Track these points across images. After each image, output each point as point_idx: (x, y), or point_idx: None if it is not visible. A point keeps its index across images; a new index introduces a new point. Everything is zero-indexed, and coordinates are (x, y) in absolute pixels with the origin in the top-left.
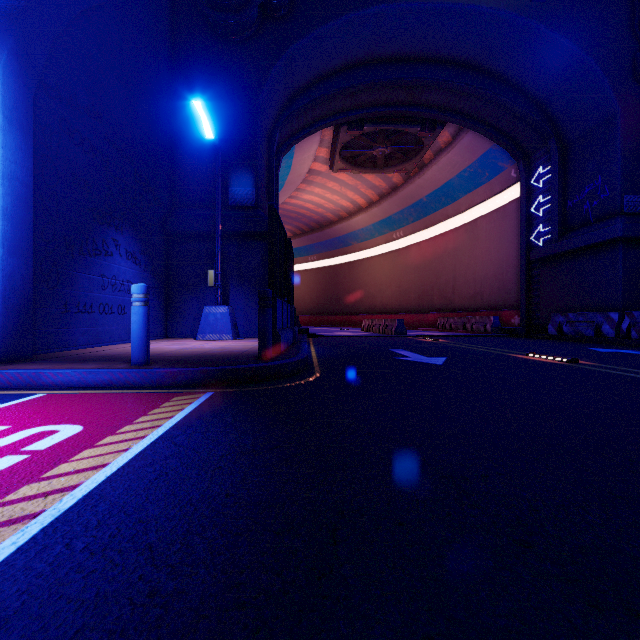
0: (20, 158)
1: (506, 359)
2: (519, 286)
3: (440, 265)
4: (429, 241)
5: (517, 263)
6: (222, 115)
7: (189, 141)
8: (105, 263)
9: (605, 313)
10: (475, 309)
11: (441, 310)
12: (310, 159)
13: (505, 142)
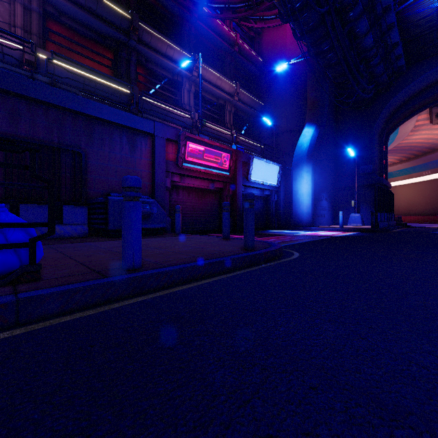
0: (312, 185)
1: None
2: None
3: None
4: None
5: None
6: (356, 139)
7: (342, 152)
8: (321, 203)
9: None
10: None
11: None
12: (412, 124)
13: None
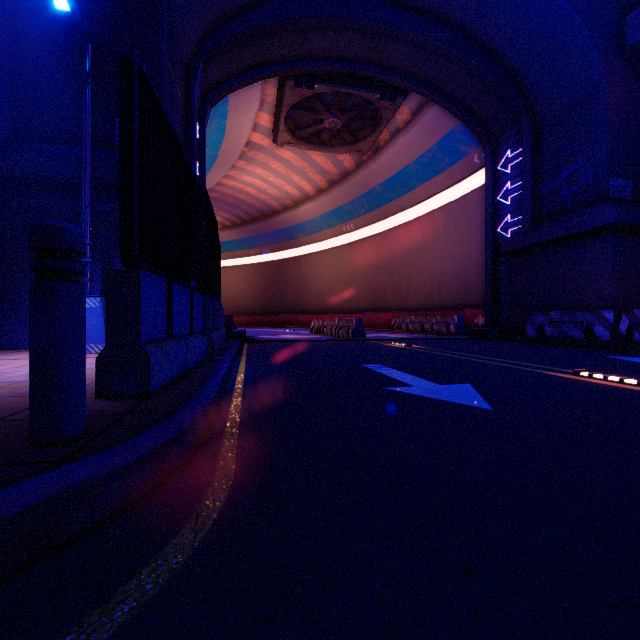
0: None
1: (568, 386)
2: (482, 283)
3: (394, 261)
4: (382, 235)
5: (479, 258)
6: (104, 5)
7: (46, 36)
8: None
9: (597, 312)
10: (432, 308)
11: (395, 309)
12: (249, 125)
13: (471, 120)
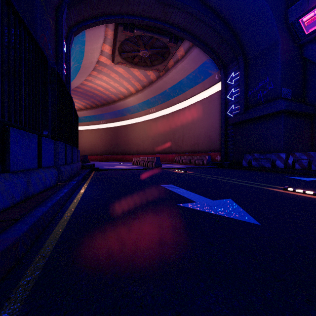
0: None
1: (289, 198)
2: (219, 139)
3: (175, 128)
4: (169, 114)
5: (218, 127)
6: None
7: None
8: None
9: (277, 154)
10: (194, 152)
11: (176, 152)
12: (98, 50)
13: (215, 57)
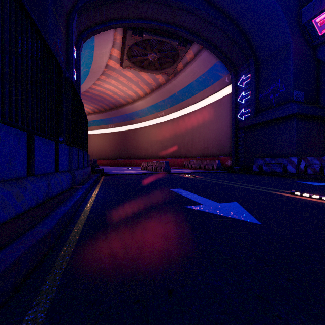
0: None
1: (293, 202)
2: (229, 143)
3: (184, 132)
4: (178, 118)
5: (228, 130)
6: None
7: None
8: None
9: (289, 158)
10: (204, 156)
11: (185, 157)
12: (107, 55)
13: (225, 59)
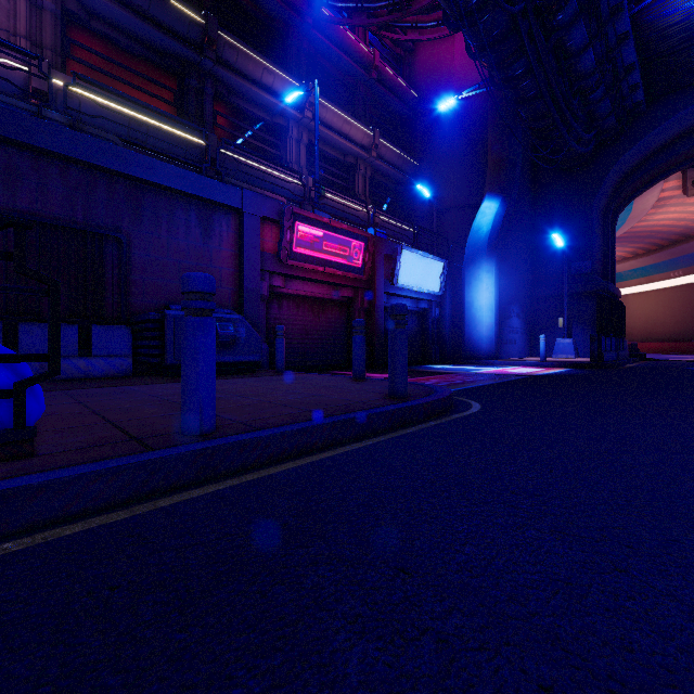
0: (496, 293)
1: None
2: None
3: None
4: None
5: None
6: (566, 219)
7: (544, 240)
8: (510, 321)
9: None
10: None
11: None
12: (654, 196)
13: None
